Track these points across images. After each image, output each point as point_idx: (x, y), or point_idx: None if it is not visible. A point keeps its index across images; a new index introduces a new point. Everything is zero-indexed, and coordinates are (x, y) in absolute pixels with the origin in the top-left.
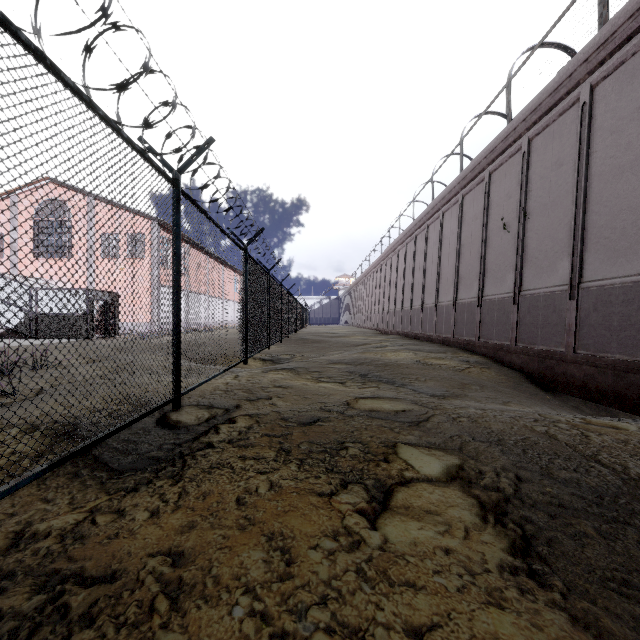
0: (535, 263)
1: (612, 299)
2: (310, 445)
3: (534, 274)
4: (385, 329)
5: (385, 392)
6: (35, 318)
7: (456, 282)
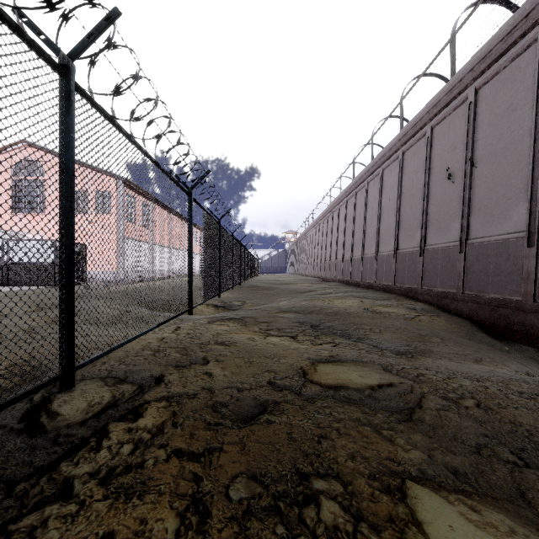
0: (484, 211)
1: None
2: (248, 489)
3: (483, 222)
4: (327, 277)
5: (345, 351)
6: (7, 267)
7: (397, 233)
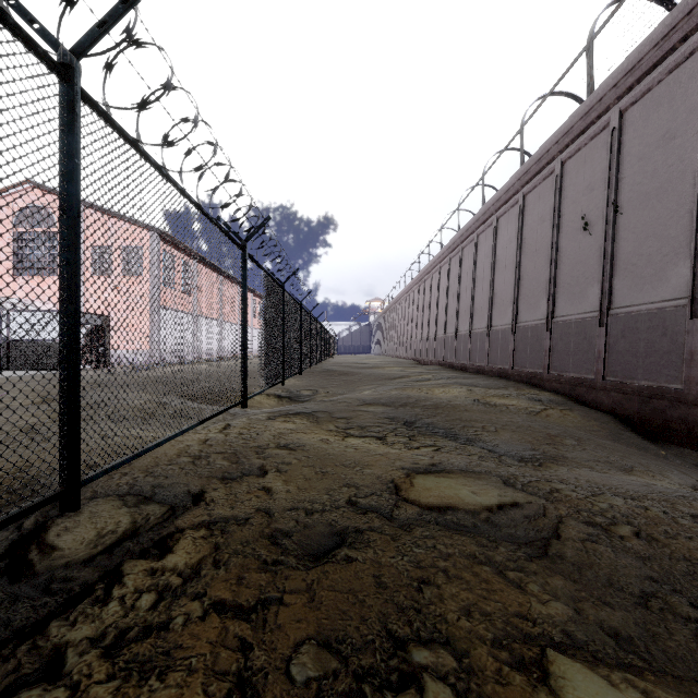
0: (632, 271)
1: None
2: (319, 664)
3: (631, 286)
4: (424, 359)
5: (450, 457)
6: (6, 345)
7: (516, 301)
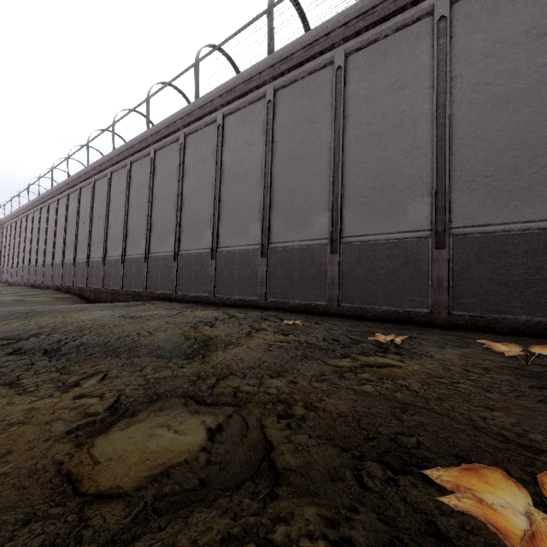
0: (95, 245)
1: (112, 265)
2: None
3: (94, 250)
4: (14, 281)
5: None
6: None
7: (64, 249)
